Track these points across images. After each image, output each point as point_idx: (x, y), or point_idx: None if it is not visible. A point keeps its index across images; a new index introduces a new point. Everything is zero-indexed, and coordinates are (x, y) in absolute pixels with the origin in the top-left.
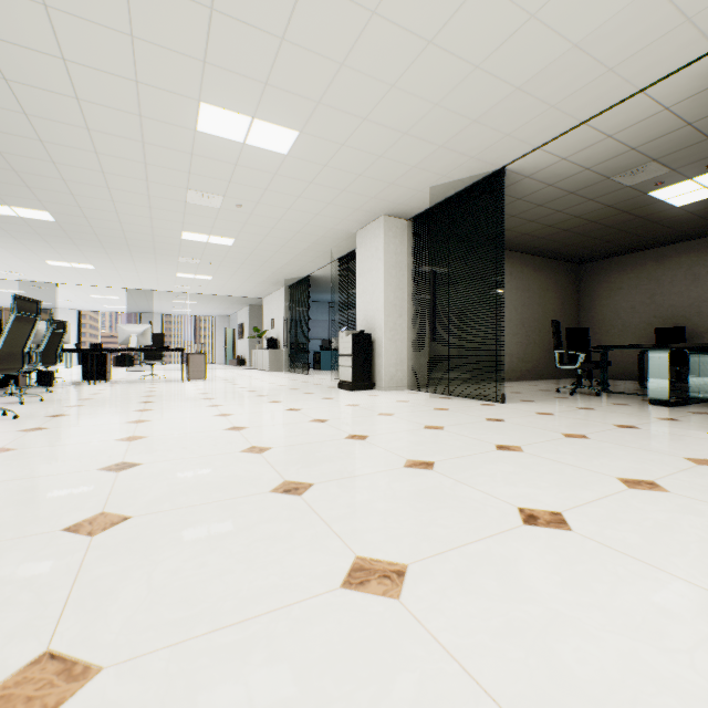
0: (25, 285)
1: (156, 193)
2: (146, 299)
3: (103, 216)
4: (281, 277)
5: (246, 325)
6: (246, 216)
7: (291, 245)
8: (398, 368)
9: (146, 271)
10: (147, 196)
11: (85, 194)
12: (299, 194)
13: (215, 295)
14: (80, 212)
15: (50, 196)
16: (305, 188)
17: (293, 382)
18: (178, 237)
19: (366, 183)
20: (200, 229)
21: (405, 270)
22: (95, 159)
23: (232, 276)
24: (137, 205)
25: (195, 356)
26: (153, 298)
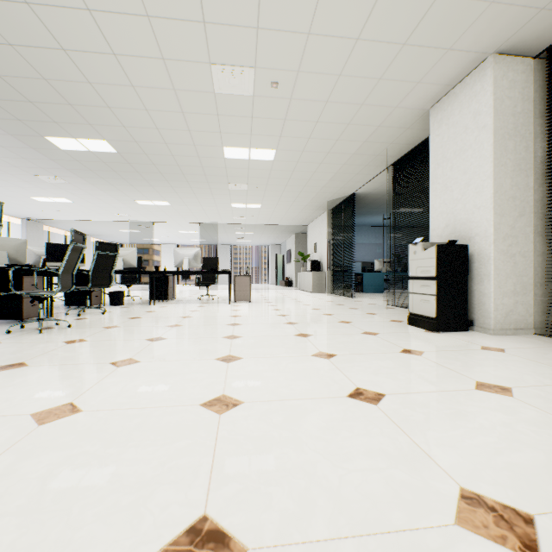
0: (136, 226)
1: (180, 82)
2: (216, 232)
3: (148, 137)
4: (324, 198)
5: (292, 251)
6: (284, 105)
7: (337, 149)
8: (518, 299)
9: (207, 204)
10: (173, 92)
11: (118, 103)
12: (357, 30)
13: (266, 225)
14: (128, 136)
15: (94, 115)
16: (370, 10)
17: (340, 308)
18: (221, 156)
19: None
20: (239, 140)
21: (529, 140)
22: (95, 28)
23: (278, 202)
24: (170, 111)
25: (240, 278)
26: (220, 231)
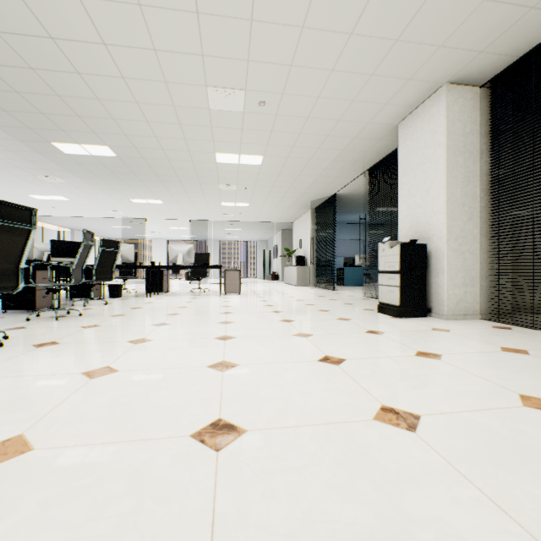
0: (129, 222)
1: (179, 100)
2: (206, 228)
3: (147, 144)
4: (308, 198)
5: (279, 247)
6: (271, 119)
7: (319, 156)
8: (467, 290)
9: (198, 202)
10: (173, 107)
11: (123, 116)
12: (332, 64)
13: (253, 222)
14: (129, 143)
15: (99, 125)
16: (342, 49)
17: (321, 299)
18: (213, 160)
19: (438, 10)
20: (230, 147)
21: (476, 156)
22: (109, 57)
23: (265, 201)
24: (168, 123)
25: (230, 272)
26: (210, 227)
